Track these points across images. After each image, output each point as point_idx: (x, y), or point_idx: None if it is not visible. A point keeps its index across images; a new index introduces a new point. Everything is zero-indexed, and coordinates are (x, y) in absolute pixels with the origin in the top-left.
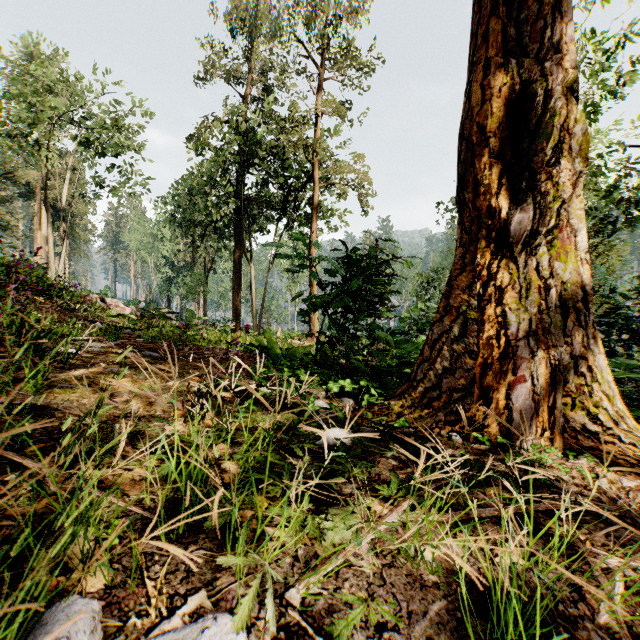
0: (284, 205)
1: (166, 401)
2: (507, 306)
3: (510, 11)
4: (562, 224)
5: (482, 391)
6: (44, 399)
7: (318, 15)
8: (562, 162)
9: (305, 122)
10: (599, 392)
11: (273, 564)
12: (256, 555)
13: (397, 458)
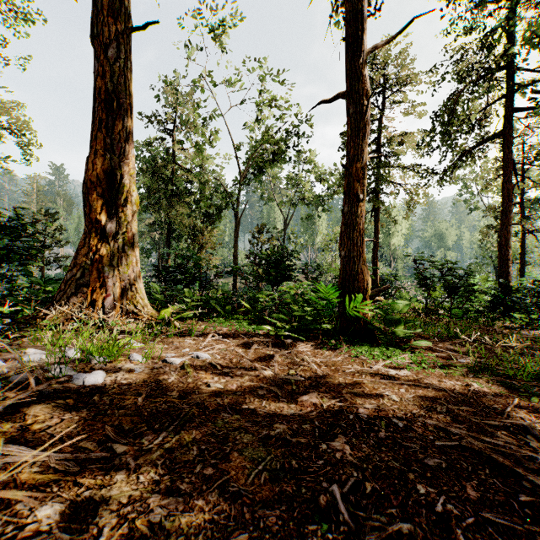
0: None
1: None
2: (105, 264)
3: (108, 131)
4: (129, 231)
5: (91, 302)
6: None
7: None
8: (128, 206)
9: None
10: (139, 297)
11: None
12: None
13: None
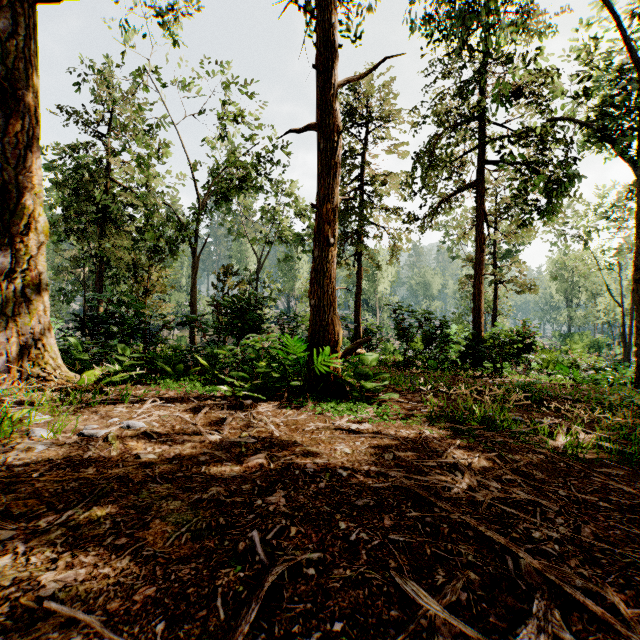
0: None
1: None
2: None
3: None
4: (33, 268)
5: None
6: None
7: None
8: (32, 235)
9: None
10: (49, 356)
11: None
12: None
13: None
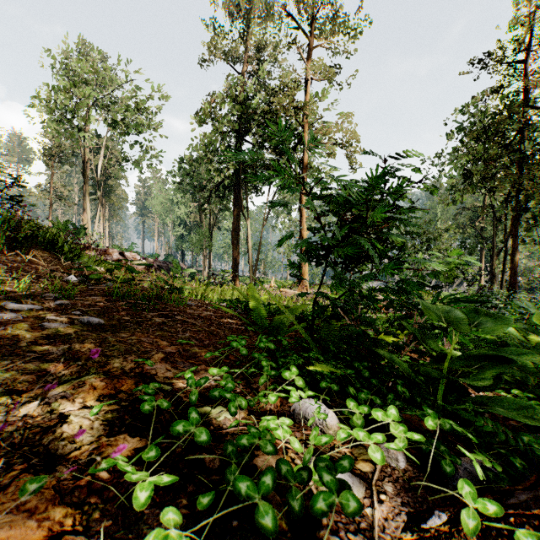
0: None
1: None
2: None
3: None
4: None
5: None
6: None
7: None
8: None
9: (296, 87)
10: None
11: None
12: None
13: None
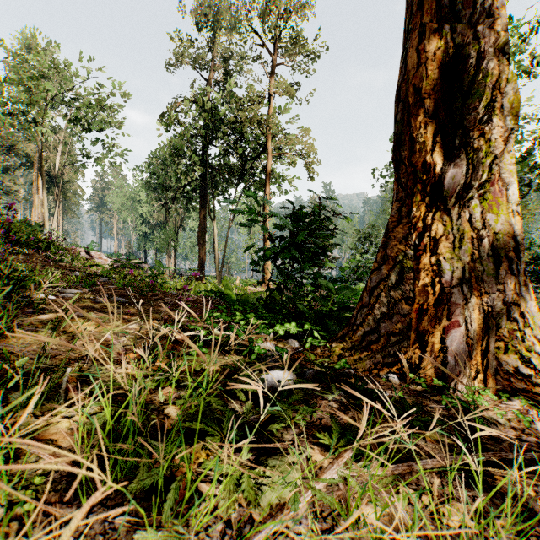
0: (242, 172)
1: (123, 344)
2: (441, 255)
3: None
4: (494, 178)
5: (418, 335)
6: (1, 343)
7: (271, 10)
8: (494, 120)
9: (259, 101)
10: (531, 337)
11: (202, 532)
12: (181, 526)
13: (338, 400)
